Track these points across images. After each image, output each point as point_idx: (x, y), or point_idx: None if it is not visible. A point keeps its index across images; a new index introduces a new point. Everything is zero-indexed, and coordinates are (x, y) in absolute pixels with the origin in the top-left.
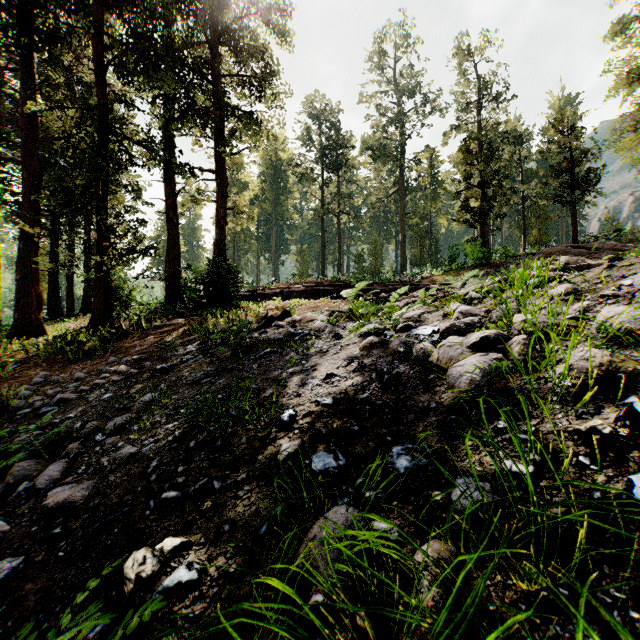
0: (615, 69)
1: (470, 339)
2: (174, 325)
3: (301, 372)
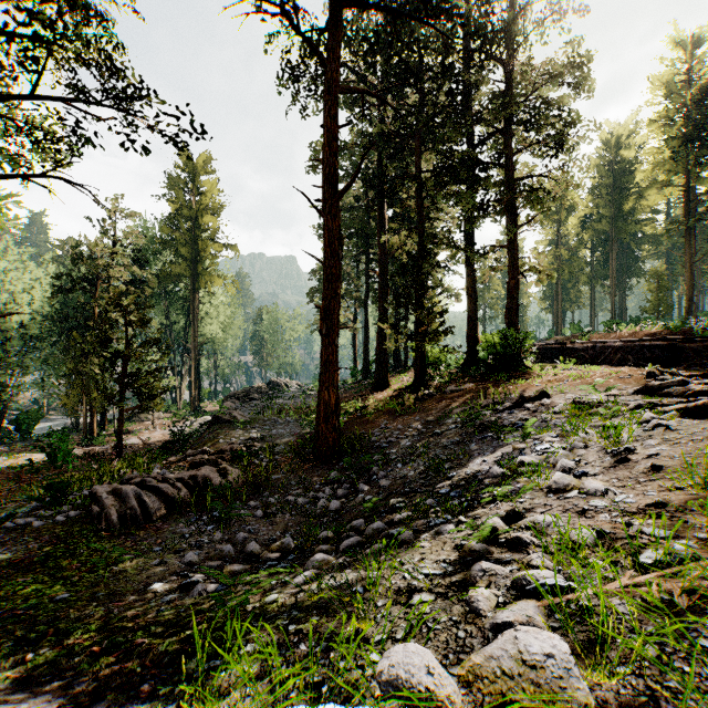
0: None
1: (518, 459)
2: (464, 390)
3: (481, 455)
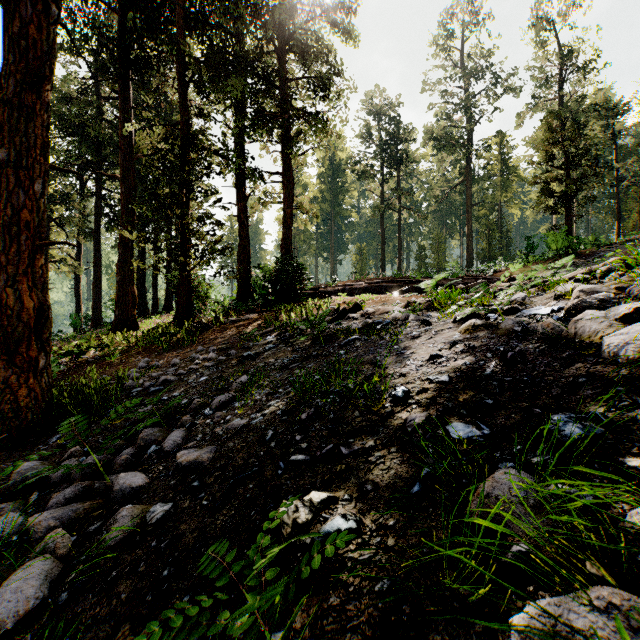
0: None
1: (618, 311)
2: (248, 320)
3: (397, 355)
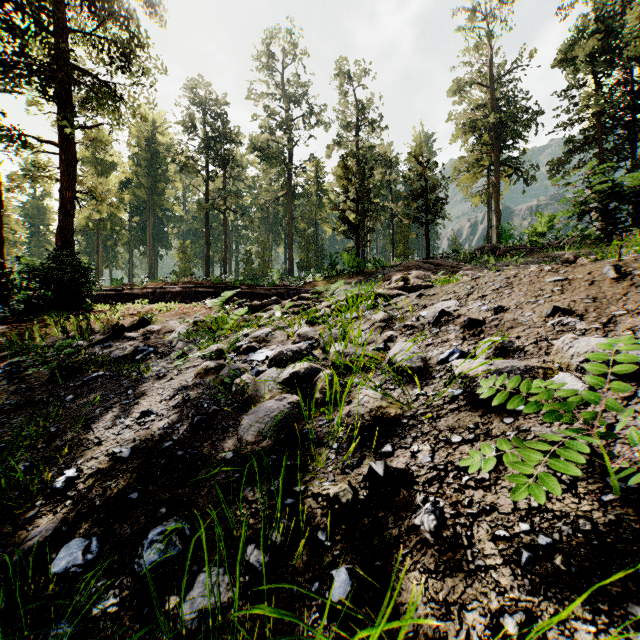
0: (456, 119)
1: (283, 374)
2: None
3: (119, 407)
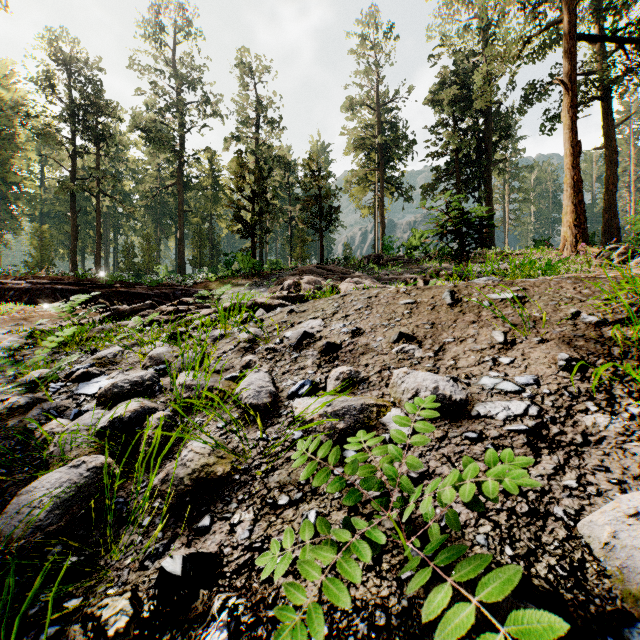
0: (349, 134)
1: (100, 421)
2: None
3: None
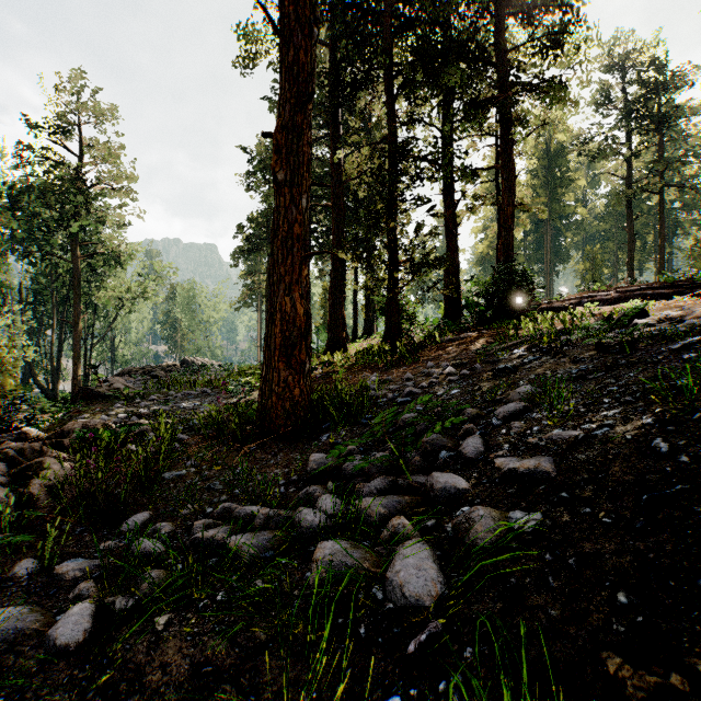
0: None
1: None
2: (467, 338)
3: None
